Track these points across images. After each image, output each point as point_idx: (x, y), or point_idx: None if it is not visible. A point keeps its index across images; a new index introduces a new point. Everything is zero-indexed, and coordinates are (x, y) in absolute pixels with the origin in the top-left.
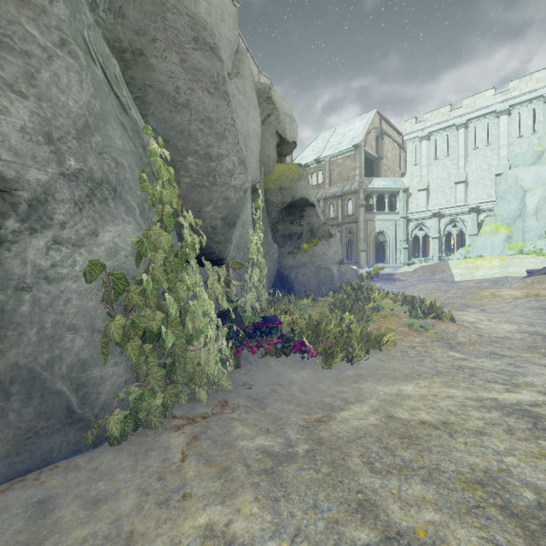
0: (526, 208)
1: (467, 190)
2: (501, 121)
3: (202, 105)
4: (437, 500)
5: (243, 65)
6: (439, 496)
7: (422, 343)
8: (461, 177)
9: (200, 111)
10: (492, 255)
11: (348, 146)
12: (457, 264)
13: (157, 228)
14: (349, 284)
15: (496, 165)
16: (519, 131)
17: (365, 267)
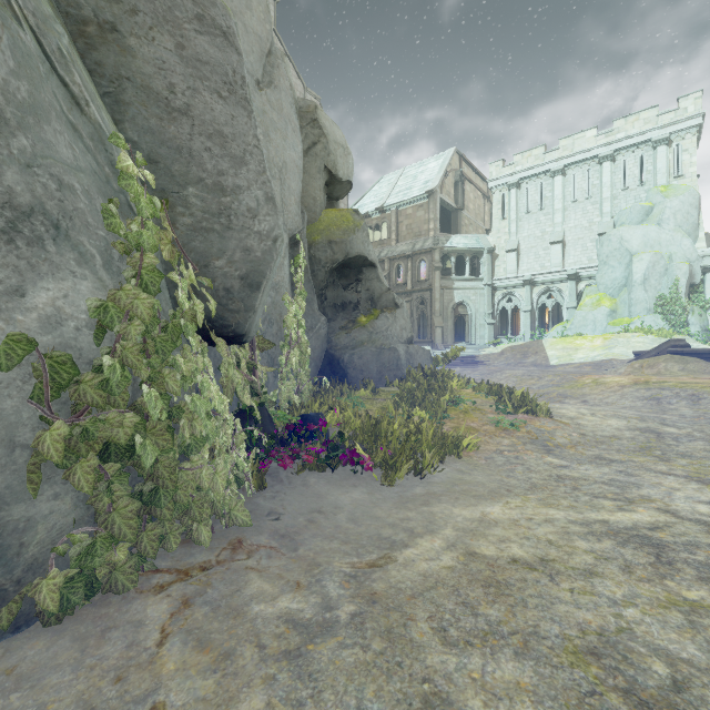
0: (633, 276)
1: (565, 253)
2: (604, 169)
3: (210, 113)
4: (536, 686)
5: (278, 72)
6: (539, 678)
7: (512, 446)
8: (557, 236)
9: (206, 122)
10: (594, 333)
11: (420, 192)
12: (553, 344)
13: (131, 287)
14: (420, 369)
15: (599, 223)
16: (624, 182)
17: (441, 347)
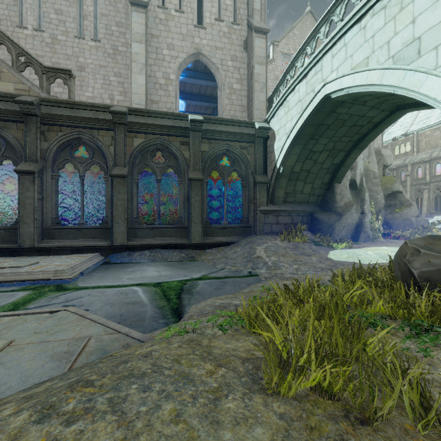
0: None
1: None
2: None
3: (375, 189)
4: None
5: (371, 150)
6: None
7: None
8: None
9: (374, 190)
10: None
11: (436, 120)
12: None
13: (373, 215)
14: (422, 226)
15: None
16: None
17: None
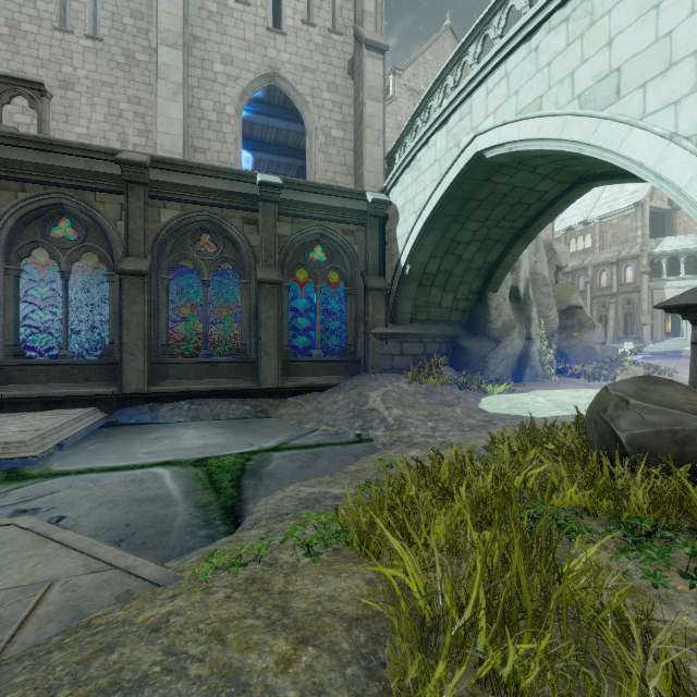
0: None
1: None
2: None
3: (545, 302)
4: None
5: (539, 244)
6: None
7: None
8: None
9: (544, 304)
10: None
11: (626, 203)
12: None
13: (543, 341)
14: (609, 358)
15: None
16: None
17: (649, 343)
